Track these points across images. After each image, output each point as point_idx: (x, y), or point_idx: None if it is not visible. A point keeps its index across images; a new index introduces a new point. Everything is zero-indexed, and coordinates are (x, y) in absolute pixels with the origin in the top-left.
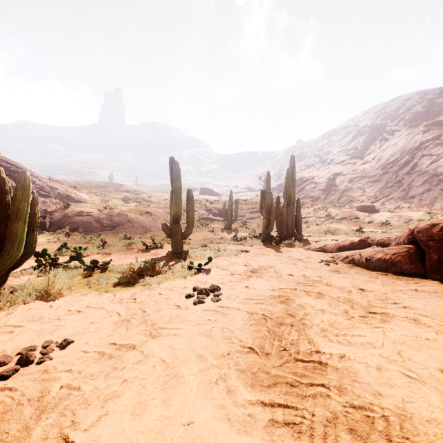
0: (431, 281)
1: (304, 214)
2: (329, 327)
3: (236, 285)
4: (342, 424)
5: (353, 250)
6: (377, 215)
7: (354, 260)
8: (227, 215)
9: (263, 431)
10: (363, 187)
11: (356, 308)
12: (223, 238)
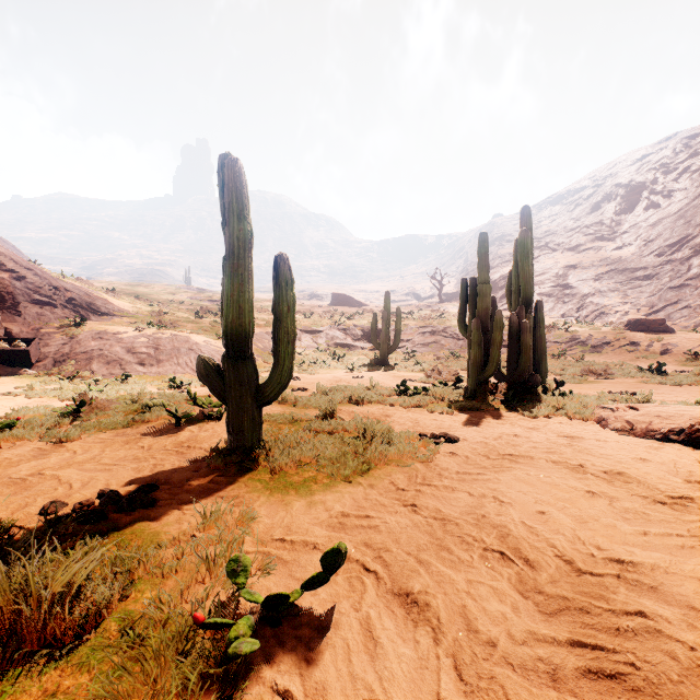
0: None
1: None
2: None
3: None
4: None
5: None
6: (677, 338)
7: None
8: (378, 339)
9: None
10: (623, 288)
11: None
12: (376, 387)
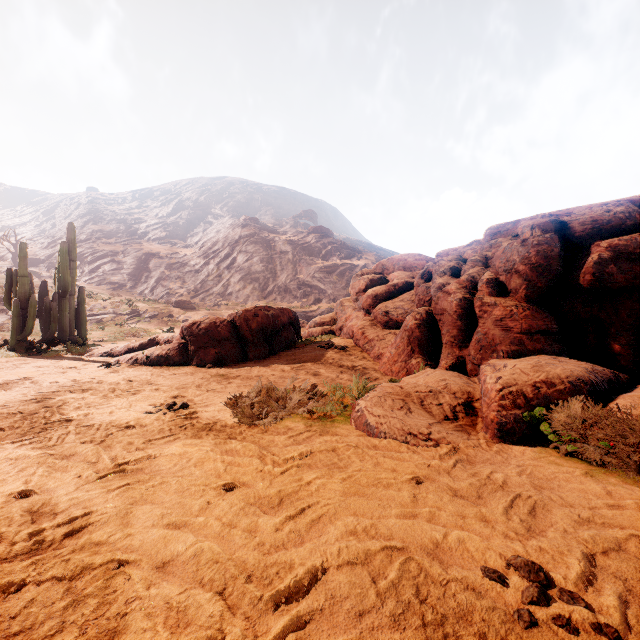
0: (191, 367)
1: (96, 309)
2: (85, 405)
3: None
4: (73, 433)
5: (143, 350)
6: (193, 313)
7: (138, 360)
8: None
9: (13, 449)
10: (184, 277)
11: (117, 392)
12: None
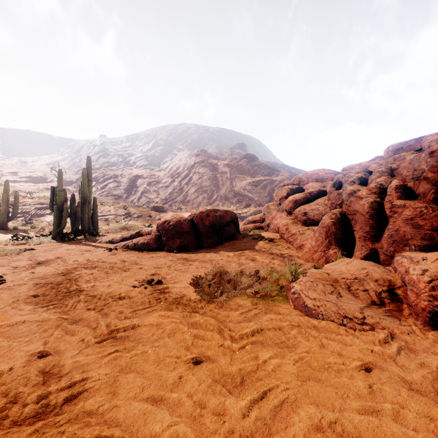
0: (163, 252)
1: (105, 212)
2: (92, 278)
3: (21, 273)
4: (82, 301)
5: (132, 240)
6: (164, 214)
7: (129, 246)
8: None
9: (42, 312)
10: (158, 190)
11: (114, 269)
12: None
